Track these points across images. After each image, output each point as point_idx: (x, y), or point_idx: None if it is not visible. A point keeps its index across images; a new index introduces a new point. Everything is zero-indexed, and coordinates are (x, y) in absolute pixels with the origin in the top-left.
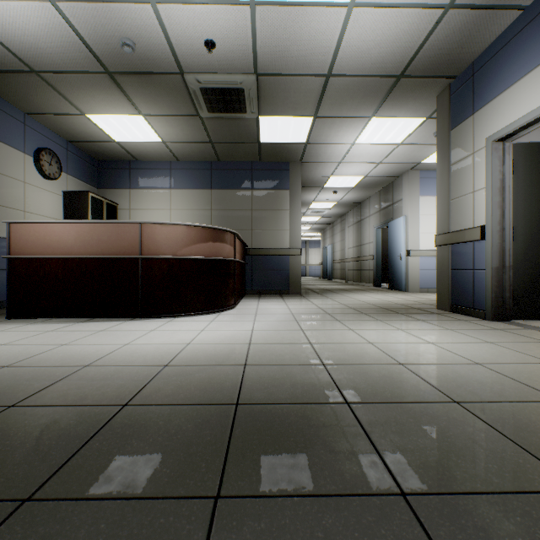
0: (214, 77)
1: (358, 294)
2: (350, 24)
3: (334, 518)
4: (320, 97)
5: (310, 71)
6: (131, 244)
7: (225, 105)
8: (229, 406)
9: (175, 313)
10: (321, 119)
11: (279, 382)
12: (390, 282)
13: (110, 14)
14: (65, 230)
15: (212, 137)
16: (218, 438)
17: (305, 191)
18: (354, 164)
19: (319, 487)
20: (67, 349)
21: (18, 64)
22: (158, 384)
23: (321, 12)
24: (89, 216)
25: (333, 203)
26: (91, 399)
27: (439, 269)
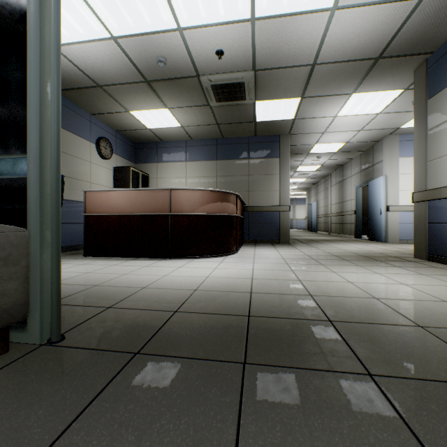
0: (222, 76)
1: (340, 244)
2: (332, 23)
3: (321, 381)
4: (306, 82)
5: (298, 63)
6: (163, 204)
7: (229, 96)
8: (243, 316)
9: (193, 255)
10: (307, 99)
11: (277, 305)
12: (370, 234)
13: (151, 42)
14: (120, 196)
15: (218, 120)
16: (240, 334)
17: (292, 157)
18: (336, 133)
19: (310, 365)
20: (128, 277)
21: (89, 82)
22: (193, 301)
23: (307, 18)
24: (131, 184)
25: (317, 166)
26: (154, 307)
27: (416, 223)
